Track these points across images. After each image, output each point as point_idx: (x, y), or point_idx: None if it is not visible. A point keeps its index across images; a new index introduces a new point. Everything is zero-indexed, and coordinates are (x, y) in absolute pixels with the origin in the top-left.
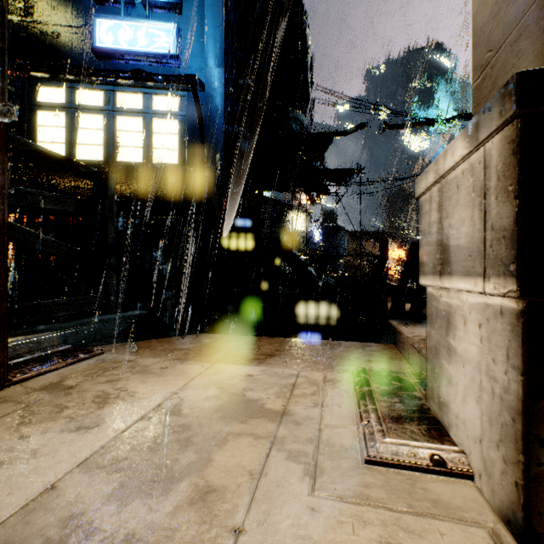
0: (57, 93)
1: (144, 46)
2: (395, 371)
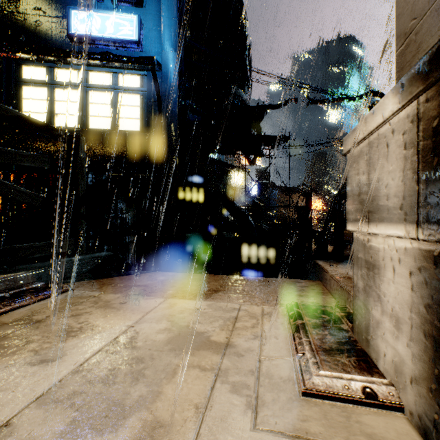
0: (39, 71)
1: (112, 33)
2: (323, 305)
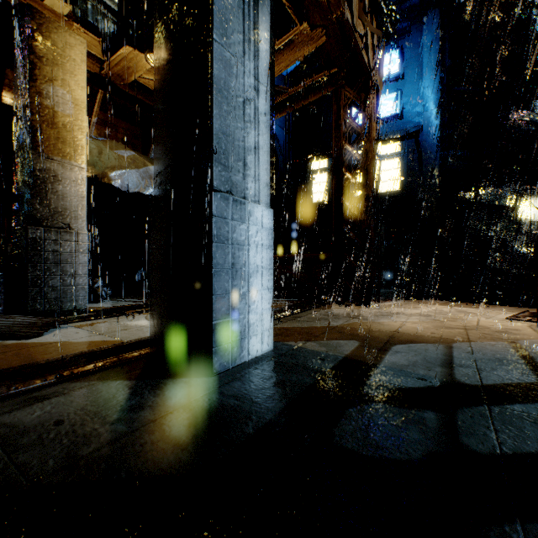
0: (322, 162)
1: None
2: None
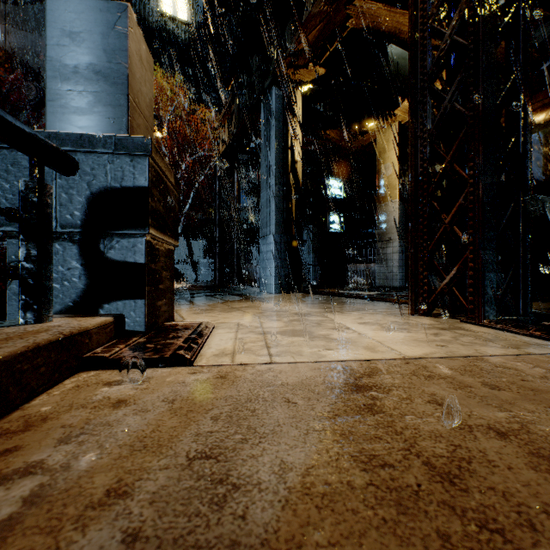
0: None
1: None
2: (127, 357)
